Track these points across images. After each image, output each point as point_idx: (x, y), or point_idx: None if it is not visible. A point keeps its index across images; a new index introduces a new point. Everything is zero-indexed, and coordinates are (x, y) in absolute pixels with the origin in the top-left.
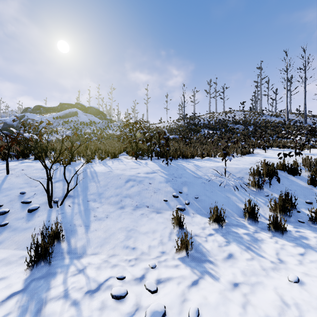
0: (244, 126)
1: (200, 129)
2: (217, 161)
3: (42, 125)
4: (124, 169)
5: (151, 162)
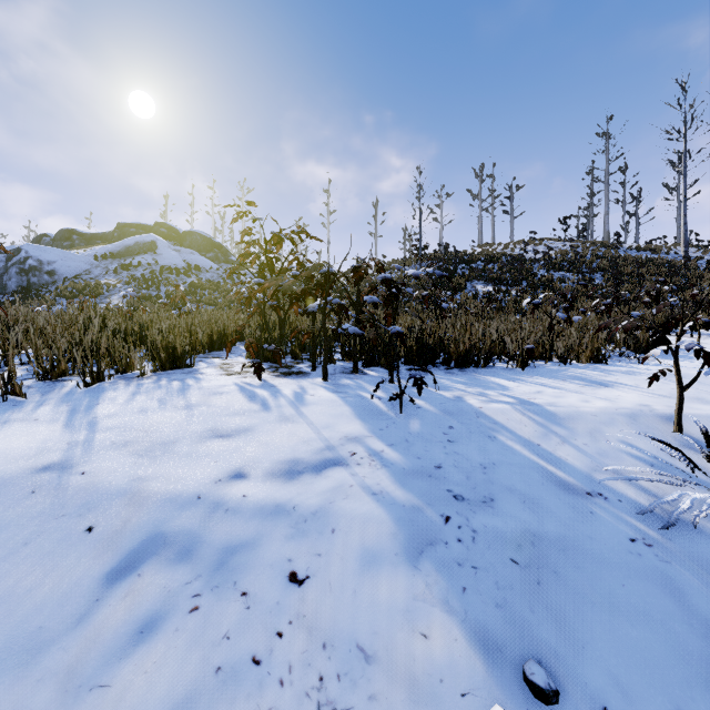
0: (579, 274)
1: (464, 281)
2: (596, 382)
3: (65, 274)
4: (166, 439)
5: (322, 391)
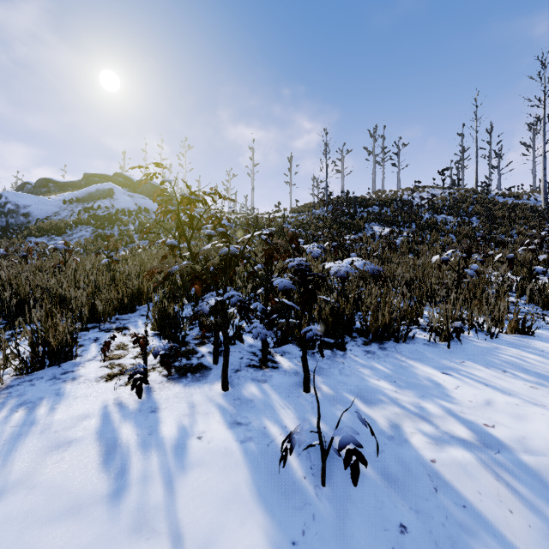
0: (458, 217)
1: (363, 223)
2: (546, 377)
3: (38, 216)
4: None
5: (215, 424)
